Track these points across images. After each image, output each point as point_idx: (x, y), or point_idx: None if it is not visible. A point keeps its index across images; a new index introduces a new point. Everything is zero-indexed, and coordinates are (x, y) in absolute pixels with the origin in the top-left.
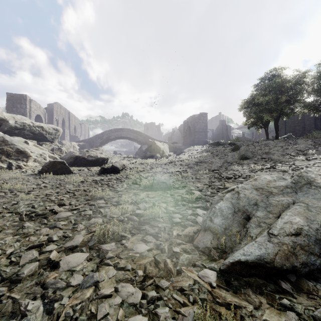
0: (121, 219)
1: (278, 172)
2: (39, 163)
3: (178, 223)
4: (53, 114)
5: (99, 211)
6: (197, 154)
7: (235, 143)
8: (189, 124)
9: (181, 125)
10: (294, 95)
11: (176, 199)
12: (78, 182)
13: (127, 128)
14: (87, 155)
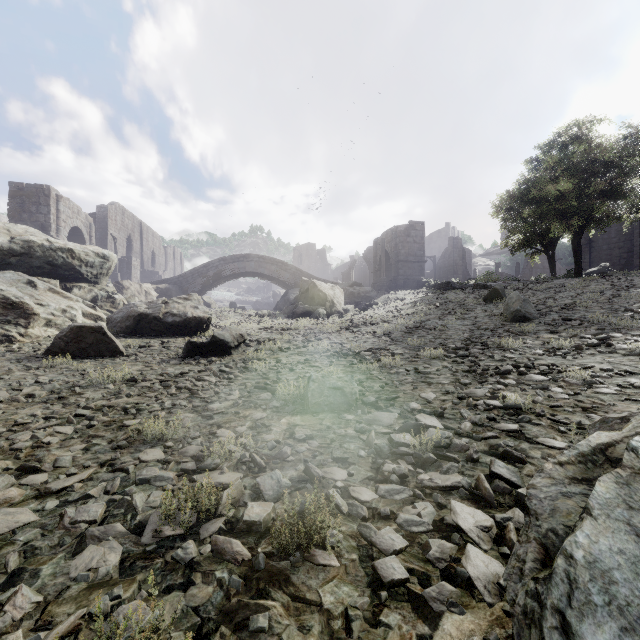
0: (186, 557)
1: (626, 357)
2: (60, 329)
3: (397, 587)
4: (108, 226)
5: (129, 503)
6: (405, 309)
7: (487, 285)
8: (387, 246)
9: (368, 248)
10: (620, 179)
11: (376, 449)
12: (124, 380)
13: (258, 255)
14: (163, 312)
